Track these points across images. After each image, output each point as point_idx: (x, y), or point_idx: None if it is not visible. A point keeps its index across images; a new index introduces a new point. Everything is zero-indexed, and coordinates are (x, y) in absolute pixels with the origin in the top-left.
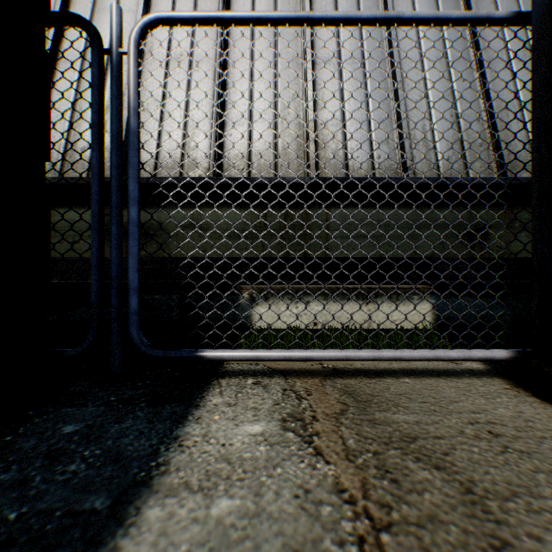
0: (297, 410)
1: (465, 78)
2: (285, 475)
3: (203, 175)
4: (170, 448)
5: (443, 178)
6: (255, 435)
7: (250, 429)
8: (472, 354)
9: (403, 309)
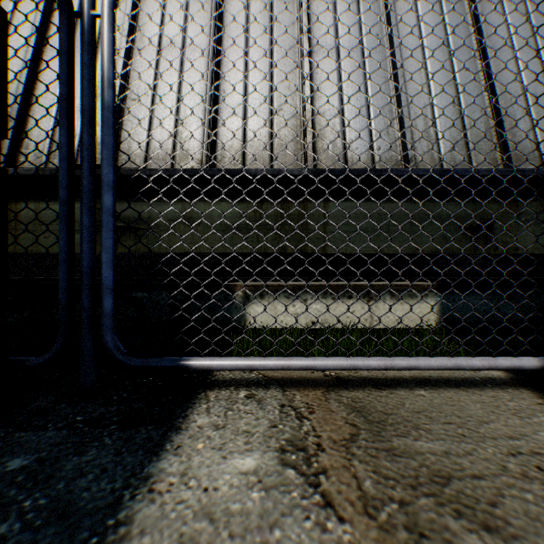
0: (297, 434)
1: (467, 67)
2: (286, 543)
3: (196, 167)
4: (137, 494)
5: (447, 169)
6: (247, 474)
7: (241, 463)
8: (498, 362)
9: (406, 307)
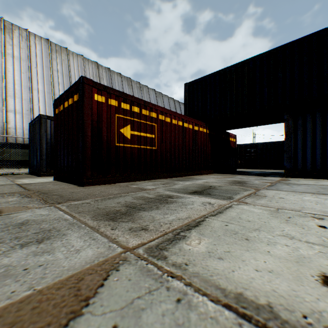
0: None
1: None
2: None
3: None
4: None
5: None
6: None
7: None
8: (25, 172)
9: (28, 170)
